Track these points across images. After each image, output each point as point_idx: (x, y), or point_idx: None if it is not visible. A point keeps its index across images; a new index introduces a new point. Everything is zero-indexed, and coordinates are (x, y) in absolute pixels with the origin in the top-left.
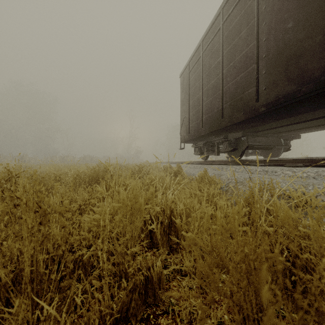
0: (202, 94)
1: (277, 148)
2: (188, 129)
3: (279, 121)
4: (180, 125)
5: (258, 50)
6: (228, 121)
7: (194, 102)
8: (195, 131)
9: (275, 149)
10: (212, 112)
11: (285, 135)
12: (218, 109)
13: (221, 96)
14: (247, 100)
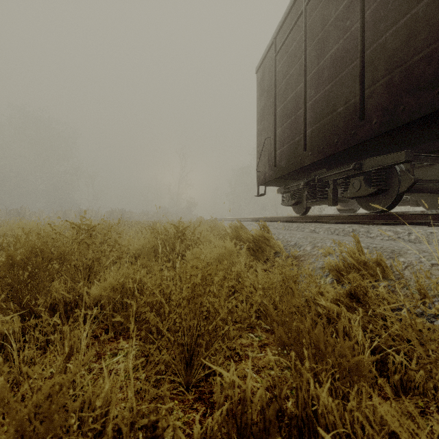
0: (306, 85)
1: None
2: (274, 159)
3: None
4: (257, 154)
5: None
6: (380, 123)
7: (287, 106)
8: (289, 161)
9: None
10: (330, 115)
11: None
12: (347, 104)
13: (358, 71)
14: None
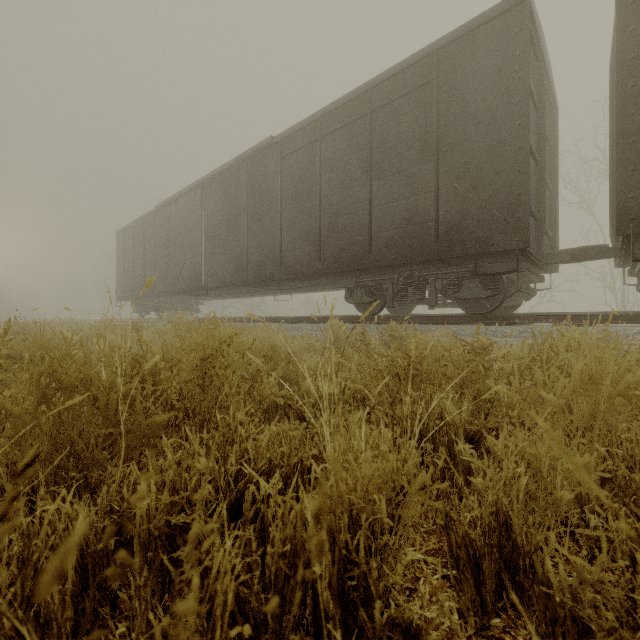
0: (134, 266)
1: (192, 310)
2: (124, 290)
3: (178, 296)
4: (117, 282)
5: (156, 262)
6: (147, 294)
7: (129, 268)
8: (130, 294)
9: (191, 310)
10: (139, 284)
11: (193, 302)
12: (142, 283)
13: (143, 276)
14: (153, 285)
